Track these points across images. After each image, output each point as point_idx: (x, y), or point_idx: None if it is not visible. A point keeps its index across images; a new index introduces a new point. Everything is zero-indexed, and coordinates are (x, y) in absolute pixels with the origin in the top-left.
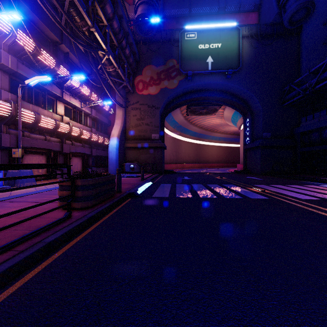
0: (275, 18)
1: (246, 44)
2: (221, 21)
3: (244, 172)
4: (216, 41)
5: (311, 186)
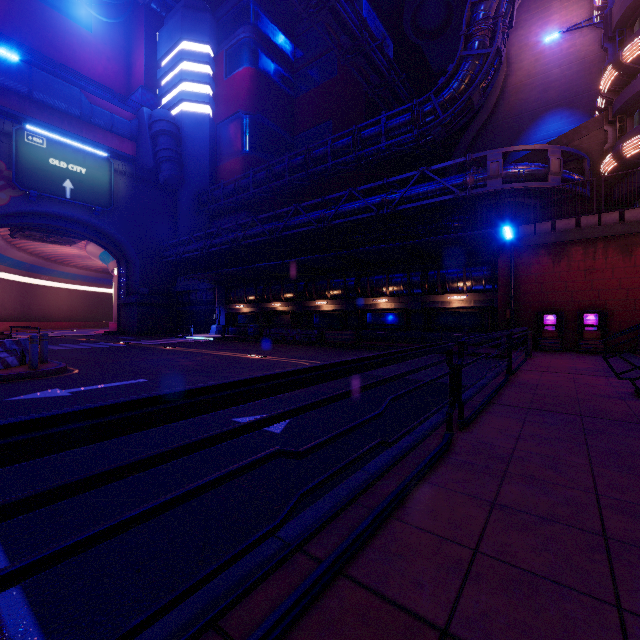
0: (152, 168)
1: (120, 180)
2: (85, 131)
3: (119, 334)
4: (78, 164)
5: (168, 339)
